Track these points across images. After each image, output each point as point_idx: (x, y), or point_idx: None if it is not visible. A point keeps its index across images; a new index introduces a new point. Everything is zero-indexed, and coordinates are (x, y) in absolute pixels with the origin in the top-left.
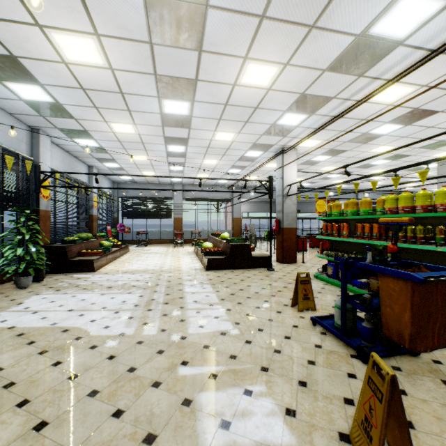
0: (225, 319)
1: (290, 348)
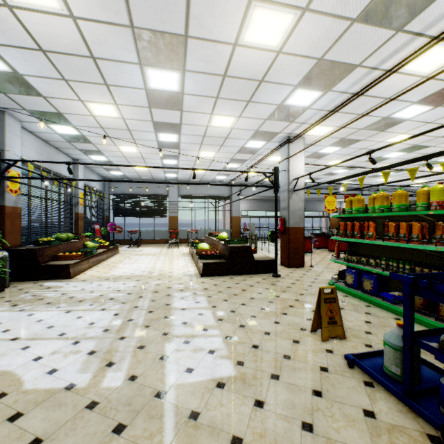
0: (223, 355)
1: (327, 418)
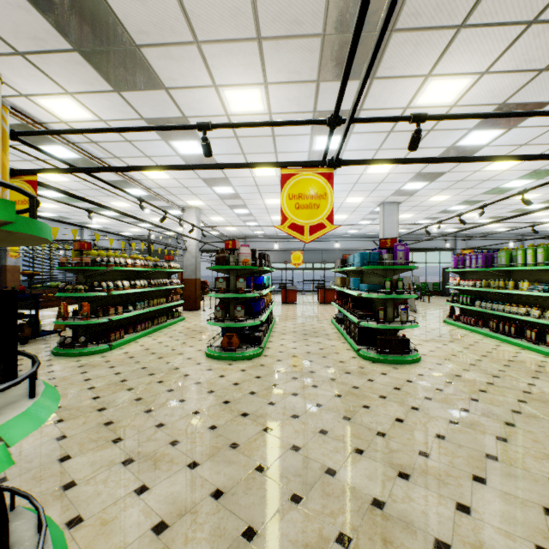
0: None
1: None
